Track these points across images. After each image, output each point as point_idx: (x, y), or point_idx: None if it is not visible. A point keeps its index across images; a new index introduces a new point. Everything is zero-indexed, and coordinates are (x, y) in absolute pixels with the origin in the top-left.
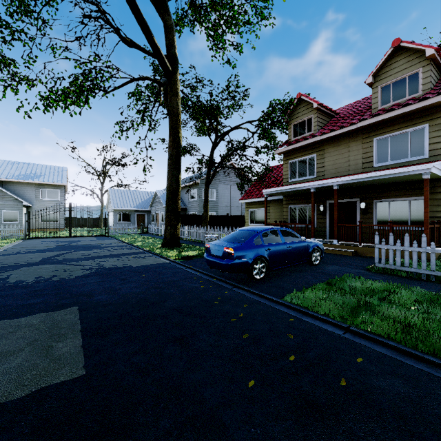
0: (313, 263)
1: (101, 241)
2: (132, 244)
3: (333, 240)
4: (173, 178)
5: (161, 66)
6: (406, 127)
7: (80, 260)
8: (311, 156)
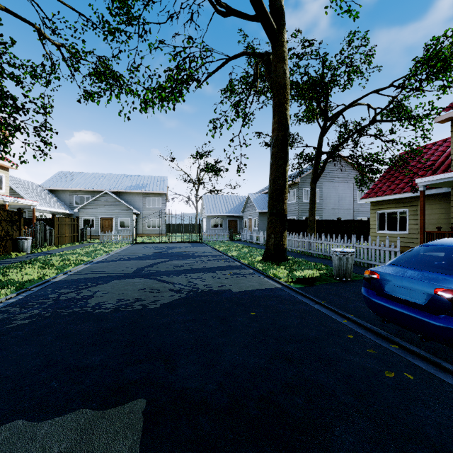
0: None
1: (195, 248)
2: (226, 253)
3: None
4: (278, 171)
5: (263, 26)
6: None
7: (171, 273)
8: None
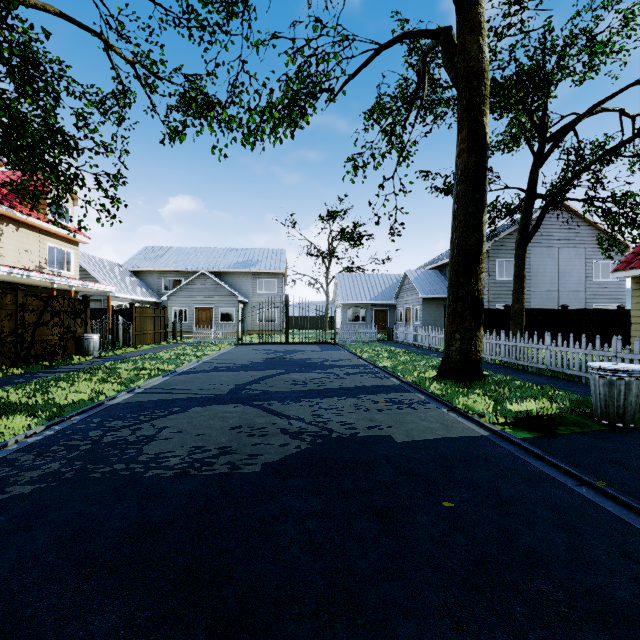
0: None
1: (325, 353)
2: (374, 362)
3: None
4: (468, 224)
5: None
6: None
7: (287, 397)
8: None
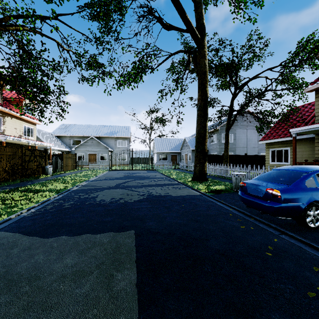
0: None
1: (149, 173)
2: (169, 176)
3: None
4: (201, 125)
5: (192, 37)
6: None
7: (137, 187)
8: None
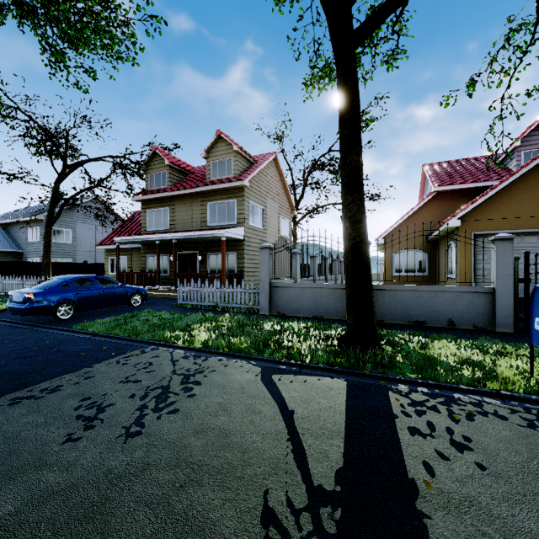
0: (133, 305)
1: None
2: None
3: (172, 287)
4: None
5: None
6: (226, 198)
7: None
8: (165, 208)
